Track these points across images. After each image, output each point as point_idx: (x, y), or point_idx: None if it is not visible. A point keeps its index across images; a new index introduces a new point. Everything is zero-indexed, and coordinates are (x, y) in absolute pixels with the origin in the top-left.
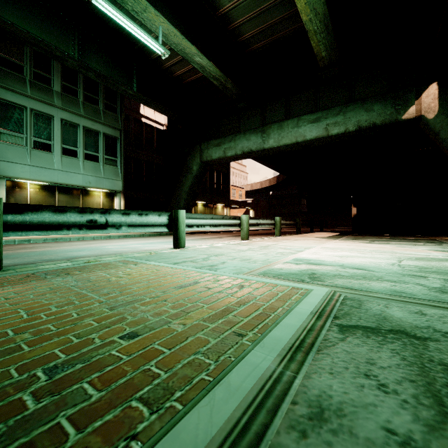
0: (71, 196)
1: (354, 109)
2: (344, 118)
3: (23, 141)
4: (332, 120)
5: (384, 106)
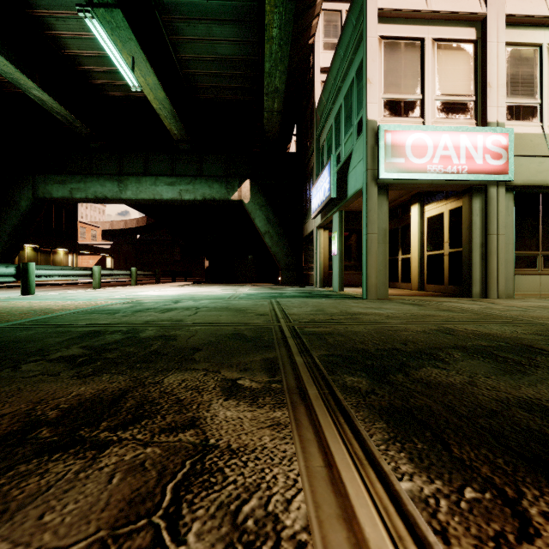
0: None
1: (201, 183)
2: (194, 188)
3: None
4: (184, 187)
5: (221, 186)
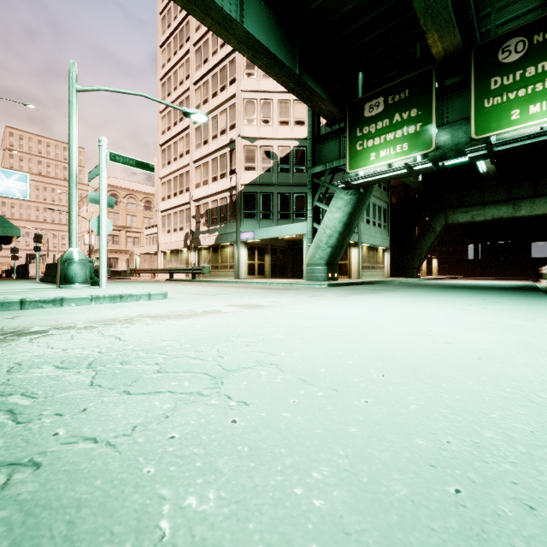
0: (373, 253)
1: None
2: None
3: (363, 220)
4: None
5: None
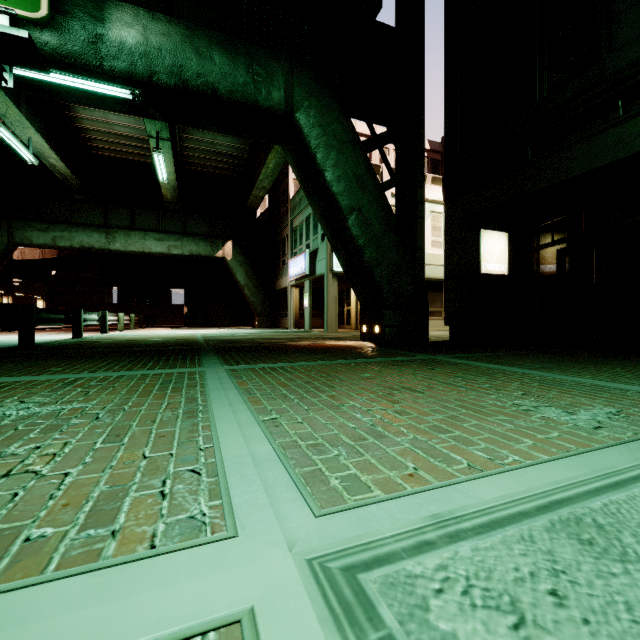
0: None
1: (189, 241)
2: (182, 245)
3: None
4: (173, 243)
5: (206, 245)
